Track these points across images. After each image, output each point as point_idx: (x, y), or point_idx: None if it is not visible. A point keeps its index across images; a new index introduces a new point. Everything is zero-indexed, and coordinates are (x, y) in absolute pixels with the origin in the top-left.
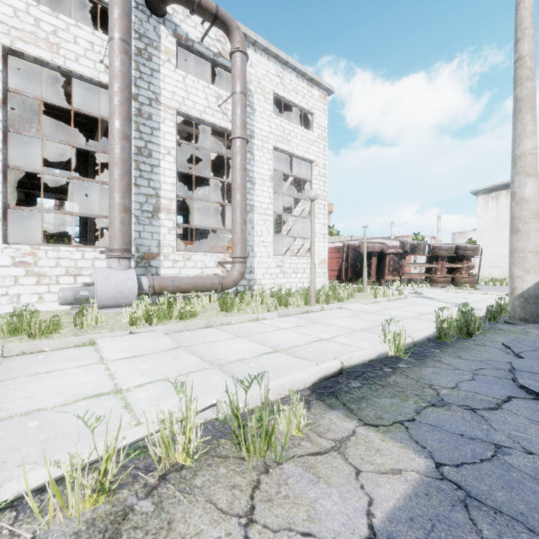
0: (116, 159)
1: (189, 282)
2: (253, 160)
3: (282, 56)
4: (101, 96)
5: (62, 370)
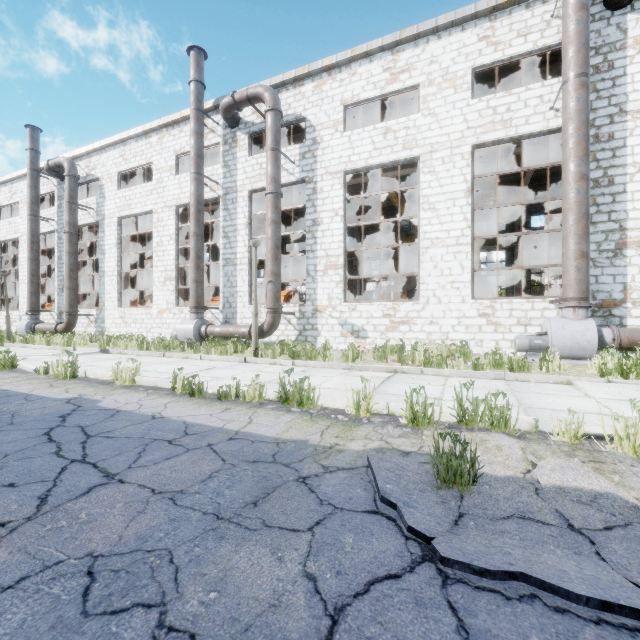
0: (571, 204)
1: None
2: None
3: None
4: (547, 142)
5: (557, 395)
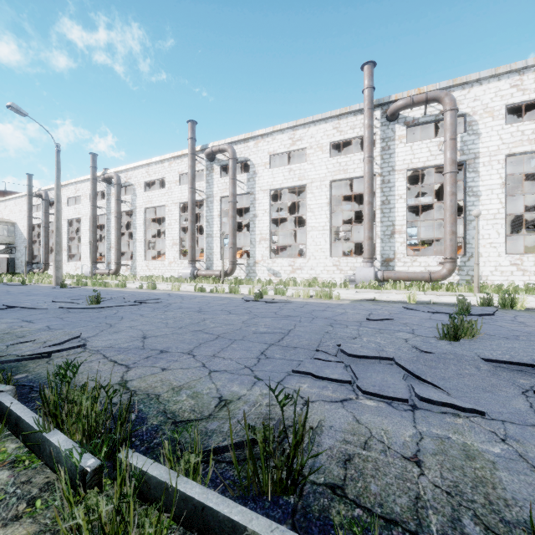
0: (365, 215)
1: (405, 275)
2: (477, 177)
3: (515, 67)
4: None
5: None
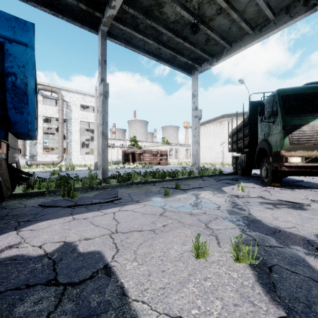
0: None
1: (42, 162)
2: (71, 126)
3: (83, 93)
4: None
5: None
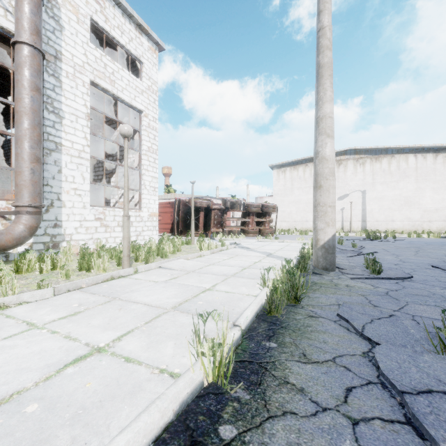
0: None
1: None
2: (59, 88)
3: None
4: None
5: None
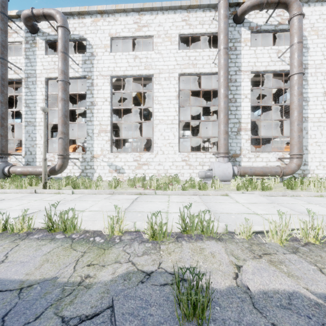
0: (222, 108)
1: (260, 170)
2: (306, 85)
3: None
4: (211, 79)
5: (225, 203)
